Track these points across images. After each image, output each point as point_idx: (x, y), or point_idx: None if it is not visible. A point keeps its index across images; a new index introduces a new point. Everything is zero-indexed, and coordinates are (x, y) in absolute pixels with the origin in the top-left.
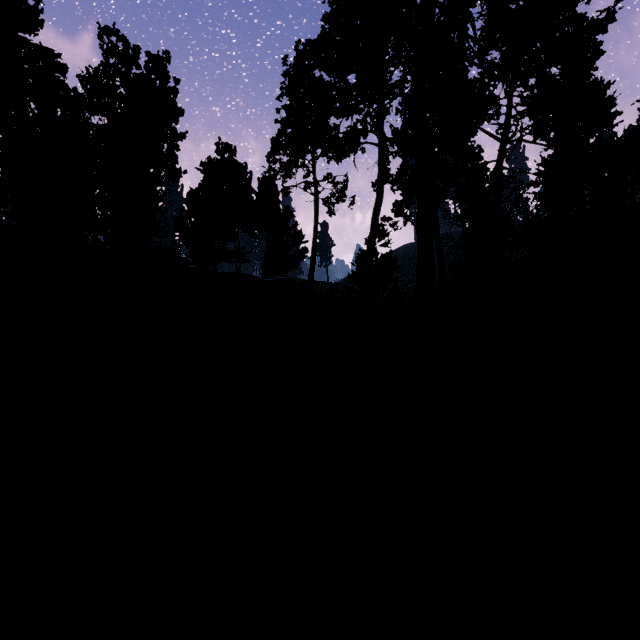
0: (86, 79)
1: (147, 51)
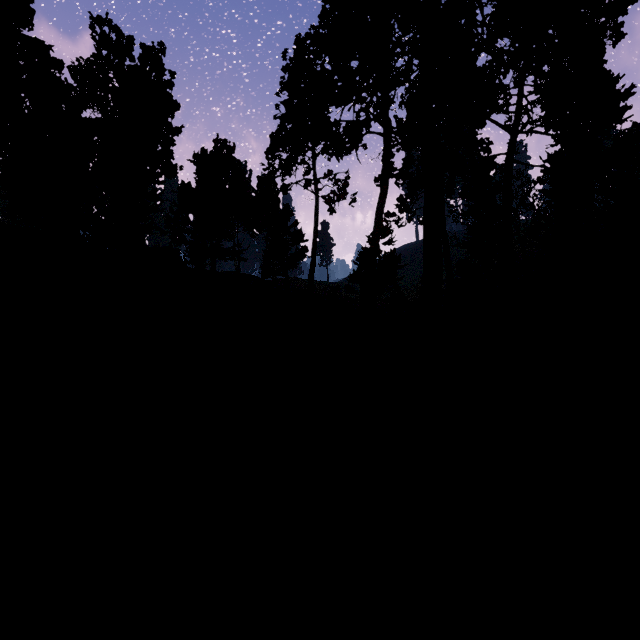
0: (77, 71)
1: (141, 43)
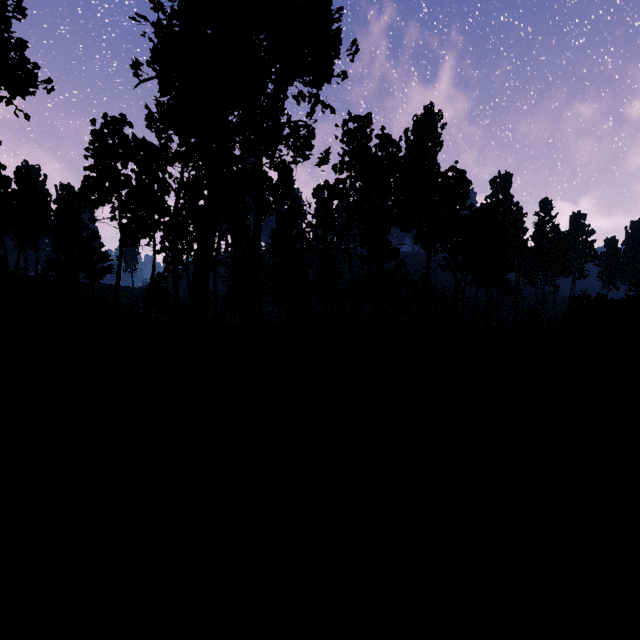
0: None
1: None
